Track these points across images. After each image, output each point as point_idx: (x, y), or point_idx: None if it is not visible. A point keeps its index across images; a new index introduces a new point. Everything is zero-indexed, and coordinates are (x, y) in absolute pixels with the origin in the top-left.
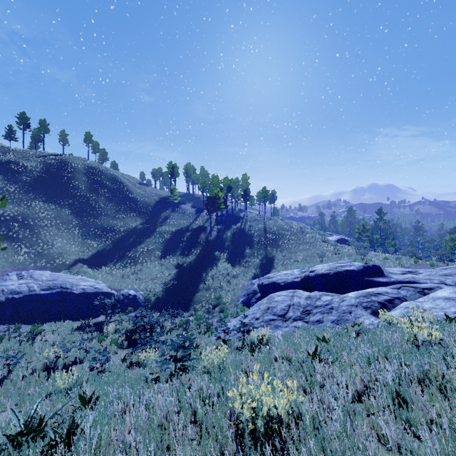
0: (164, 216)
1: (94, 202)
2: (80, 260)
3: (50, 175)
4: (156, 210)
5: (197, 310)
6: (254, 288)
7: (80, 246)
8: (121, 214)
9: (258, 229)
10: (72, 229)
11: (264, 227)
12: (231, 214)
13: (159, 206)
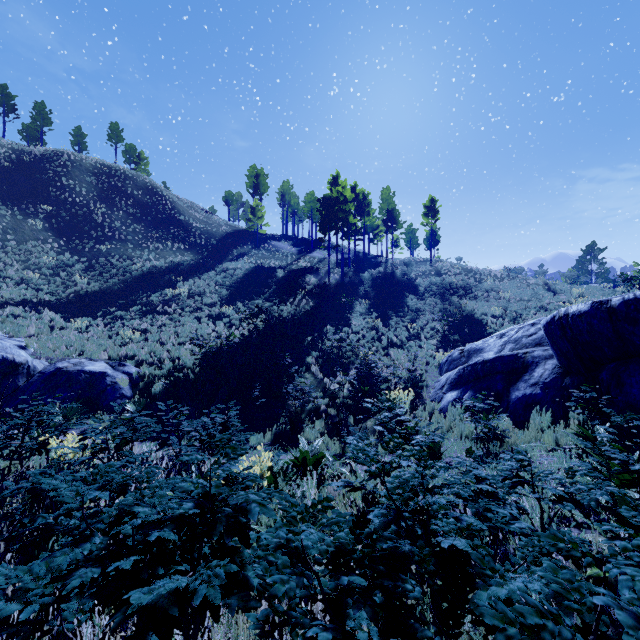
0: (238, 253)
1: (102, 218)
2: (21, 303)
3: (22, 167)
4: (224, 244)
5: (298, 426)
6: (507, 353)
7: (46, 284)
8: (154, 244)
9: (422, 272)
10: (39, 254)
11: (434, 269)
12: (363, 257)
13: (230, 240)
